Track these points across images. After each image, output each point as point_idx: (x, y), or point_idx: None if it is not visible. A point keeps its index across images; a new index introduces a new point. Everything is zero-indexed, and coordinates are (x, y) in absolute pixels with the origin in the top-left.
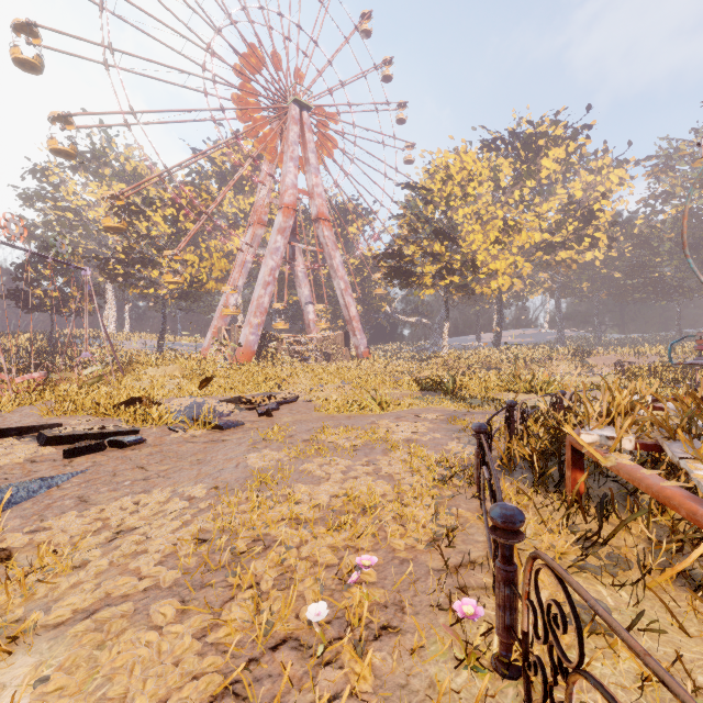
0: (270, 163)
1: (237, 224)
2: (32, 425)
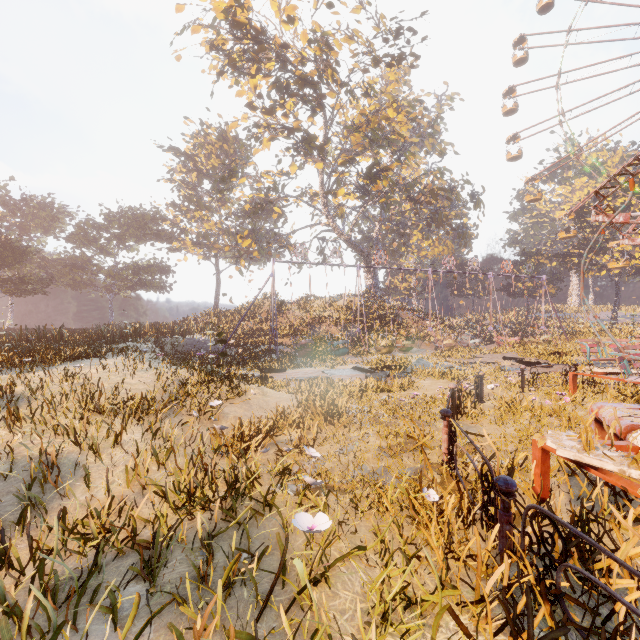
0: None
1: None
2: (513, 357)
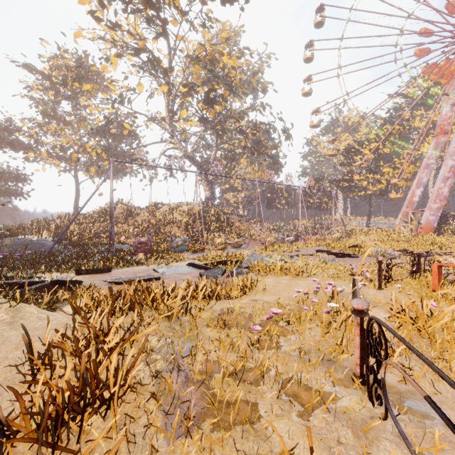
0: (452, 85)
1: (426, 134)
2: (324, 250)
